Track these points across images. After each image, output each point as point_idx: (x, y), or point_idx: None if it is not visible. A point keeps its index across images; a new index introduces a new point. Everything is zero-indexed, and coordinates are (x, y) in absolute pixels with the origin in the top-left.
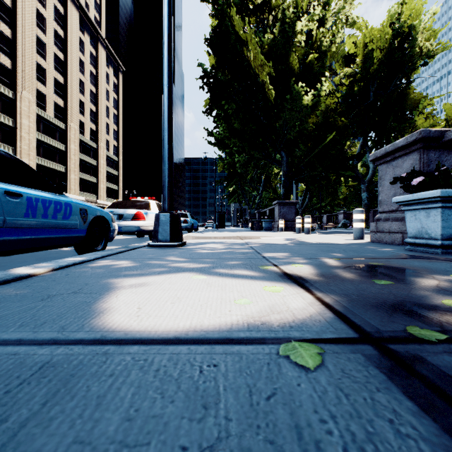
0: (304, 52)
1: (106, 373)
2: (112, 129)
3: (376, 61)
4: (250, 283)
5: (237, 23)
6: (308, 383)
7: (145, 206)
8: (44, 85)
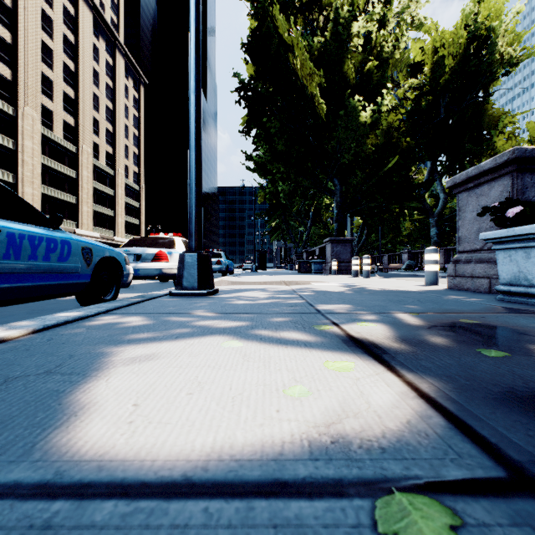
0: (361, 59)
1: None
2: (132, 153)
3: (448, 69)
4: (304, 355)
5: (281, 24)
6: None
7: (169, 244)
8: (50, 99)
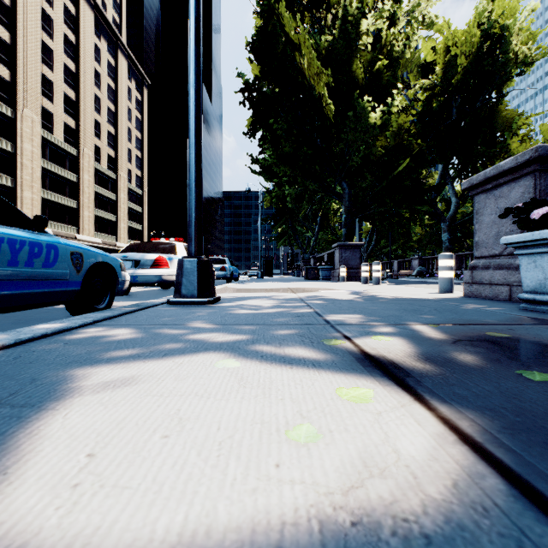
0: (370, 59)
1: None
2: (135, 156)
3: (460, 69)
4: (312, 378)
5: (288, 22)
6: None
7: (170, 250)
8: (50, 101)
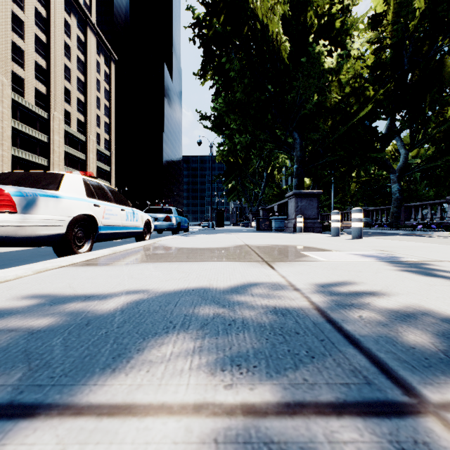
0: (323, 4)
1: None
2: (103, 122)
3: (416, 14)
4: None
5: None
6: None
7: (48, 183)
8: (21, 67)
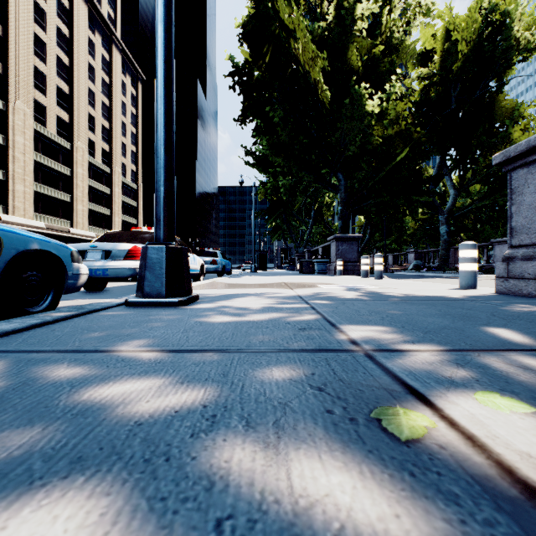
0: (367, 45)
1: None
2: (130, 150)
3: (460, 56)
4: None
5: (282, 4)
6: None
7: (150, 239)
8: (43, 94)
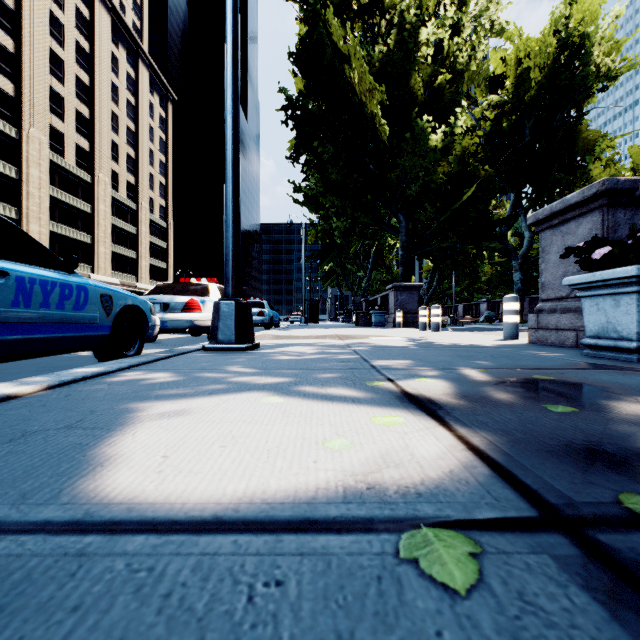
0: (430, 72)
1: (67, 602)
2: (158, 183)
3: (534, 84)
4: (351, 410)
5: (336, 30)
6: (458, 630)
7: (202, 291)
8: (61, 119)
